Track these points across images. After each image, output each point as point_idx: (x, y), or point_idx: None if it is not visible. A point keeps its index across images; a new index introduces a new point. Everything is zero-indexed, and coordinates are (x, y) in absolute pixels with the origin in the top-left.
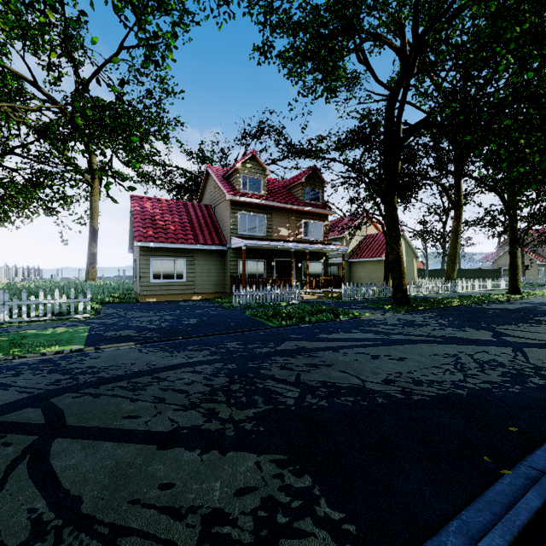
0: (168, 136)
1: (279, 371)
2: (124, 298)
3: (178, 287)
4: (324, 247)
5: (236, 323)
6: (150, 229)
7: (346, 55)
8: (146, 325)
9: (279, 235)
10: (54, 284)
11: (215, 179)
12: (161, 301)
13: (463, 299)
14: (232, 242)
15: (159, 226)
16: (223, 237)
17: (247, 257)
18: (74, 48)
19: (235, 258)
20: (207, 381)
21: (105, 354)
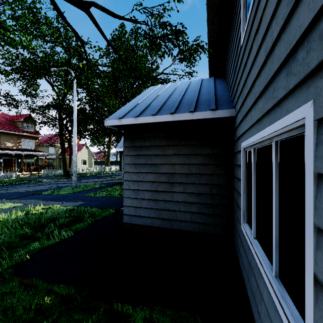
0: None
1: None
2: None
3: None
4: (34, 153)
5: None
6: None
7: (40, 78)
8: None
9: (6, 146)
10: None
11: None
12: None
13: (96, 173)
14: None
15: None
16: None
17: None
18: None
19: None
20: None
21: None
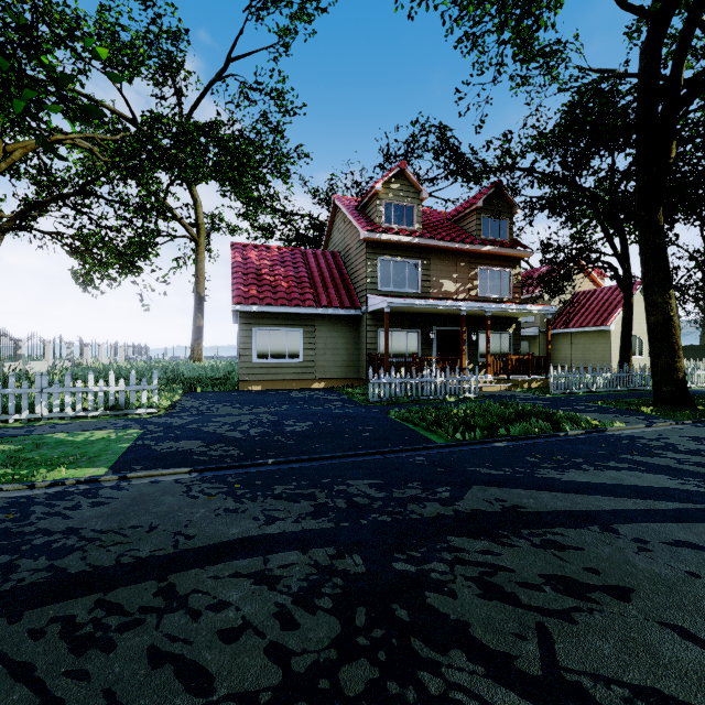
0: (288, 171)
1: (479, 605)
2: (219, 384)
3: (292, 370)
4: (516, 308)
5: (373, 434)
6: (253, 287)
7: None
8: (226, 431)
9: (441, 290)
10: (154, 365)
11: (345, 213)
12: (267, 390)
13: None
14: (369, 303)
15: (266, 282)
16: (355, 296)
17: (392, 325)
18: (174, 68)
19: (374, 326)
20: (280, 631)
21: (124, 494)
